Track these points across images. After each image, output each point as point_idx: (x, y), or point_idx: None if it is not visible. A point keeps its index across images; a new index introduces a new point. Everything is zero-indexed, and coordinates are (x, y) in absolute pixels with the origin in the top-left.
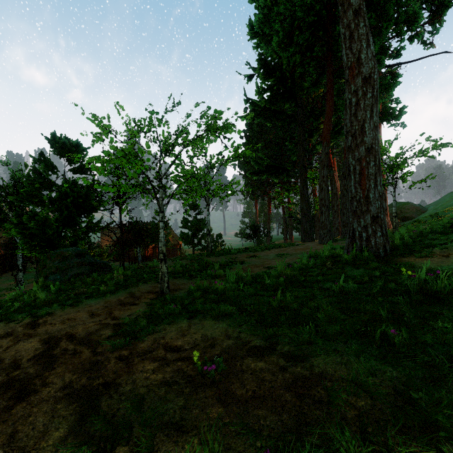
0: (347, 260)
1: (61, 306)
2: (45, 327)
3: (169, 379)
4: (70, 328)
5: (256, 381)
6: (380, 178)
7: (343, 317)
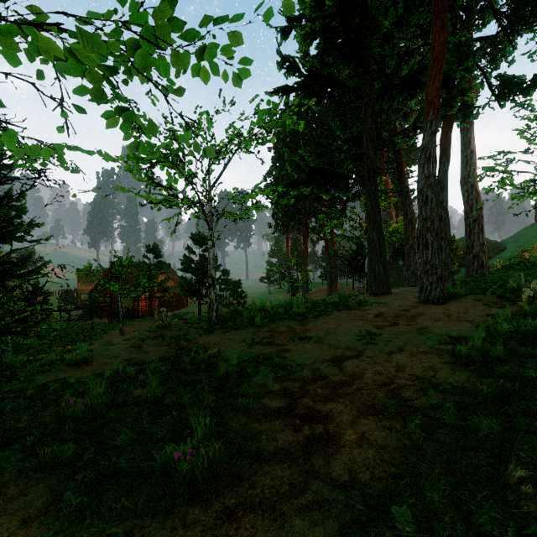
0: None
1: None
2: None
3: None
4: None
5: None
6: None
7: None
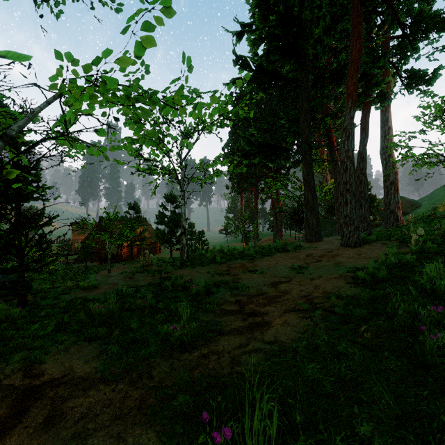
0: None
1: None
2: None
3: None
4: None
5: None
6: None
7: None
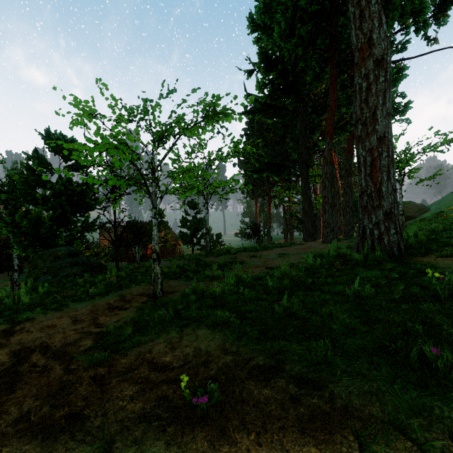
0: (356, 260)
1: (43, 311)
2: (20, 335)
3: (150, 411)
4: (47, 337)
5: (261, 417)
6: (393, 170)
7: (363, 328)
